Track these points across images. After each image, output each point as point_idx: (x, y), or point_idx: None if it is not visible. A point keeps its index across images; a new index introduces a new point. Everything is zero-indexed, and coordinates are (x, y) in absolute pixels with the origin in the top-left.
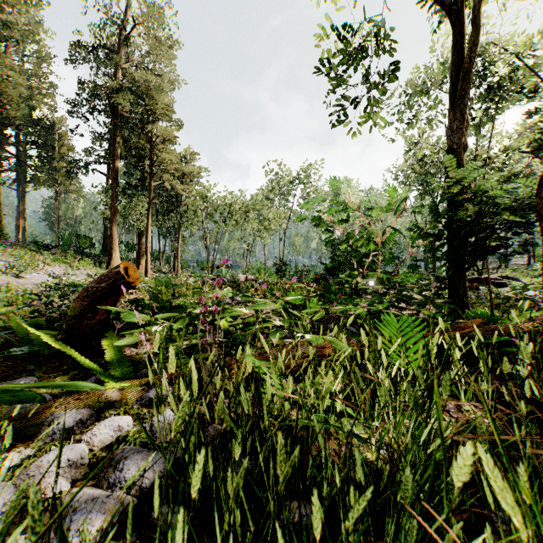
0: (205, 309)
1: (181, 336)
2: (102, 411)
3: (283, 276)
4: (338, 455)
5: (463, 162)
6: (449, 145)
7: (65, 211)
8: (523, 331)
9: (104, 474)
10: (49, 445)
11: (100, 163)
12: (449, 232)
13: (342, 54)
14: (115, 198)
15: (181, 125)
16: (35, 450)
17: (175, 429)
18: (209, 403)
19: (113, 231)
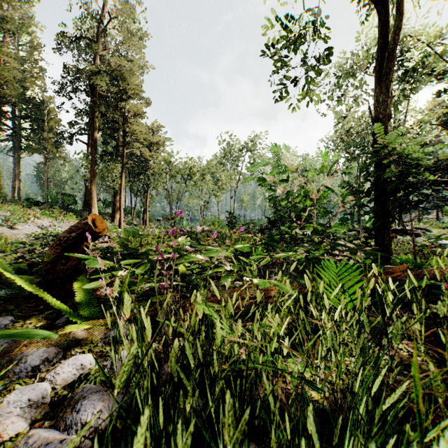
0: (162, 256)
1: (144, 279)
2: (68, 349)
3: (234, 227)
4: (285, 393)
5: (388, 129)
6: (375, 115)
7: (53, 174)
8: (446, 275)
9: (63, 414)
10: (14, 384)
11: (82, 134)
12: (376, 189)
13: (283, 39)
14: (94, 163)
15: (149, 103)
16: (1, 388)
17: (118, 386)
18: (166, 343)
19: (92, 190)
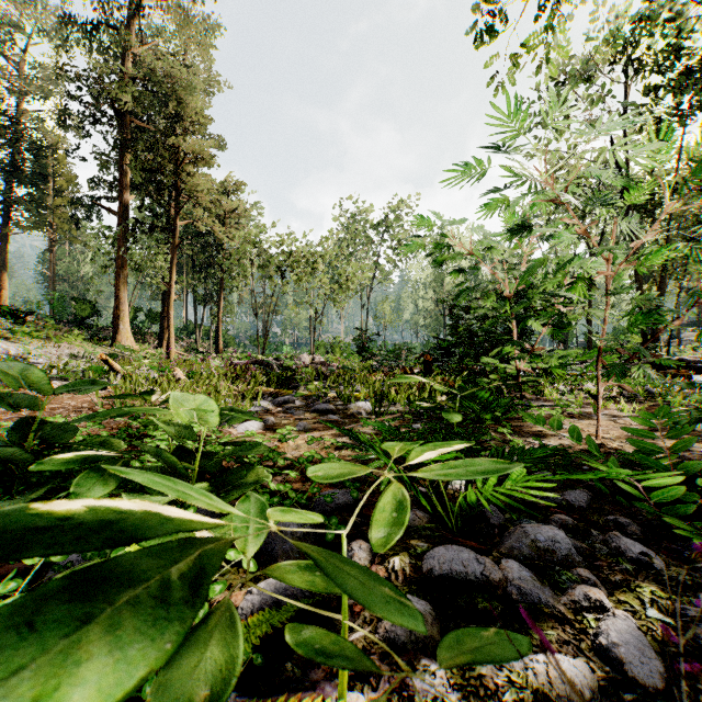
0: None
1: None
2: None
3: (370, 357)
4: None
5: None
6: None
7: (68, 268)
8: None
9: None
10: None
11: (110, 198)
12: None
13: None
14: (124, 245)
15: (223, 146)
16: None
17: None
18: None
19: (120, 291)
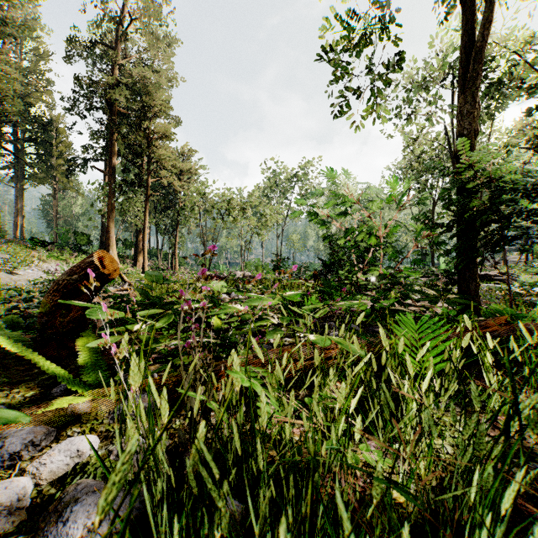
0: (189, 304)
1: (168, 335)
2: (64, 428)
3: (281, 272)
4: (355, 492)
5: (474, 148)
6: (458, 130)
7: (63, 209)
8: None
9: (45, 525)
10: None
11: (98, 160)
12: (462, 222)
13: (343, 38)
14: (112, 195)
15: (178, 123)
16: None
17: (100, 509)
18: (192, 420)
19: (110, 227)
